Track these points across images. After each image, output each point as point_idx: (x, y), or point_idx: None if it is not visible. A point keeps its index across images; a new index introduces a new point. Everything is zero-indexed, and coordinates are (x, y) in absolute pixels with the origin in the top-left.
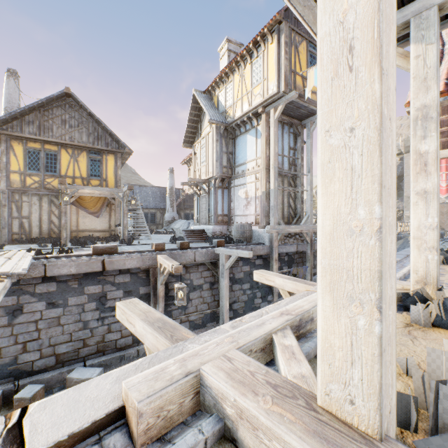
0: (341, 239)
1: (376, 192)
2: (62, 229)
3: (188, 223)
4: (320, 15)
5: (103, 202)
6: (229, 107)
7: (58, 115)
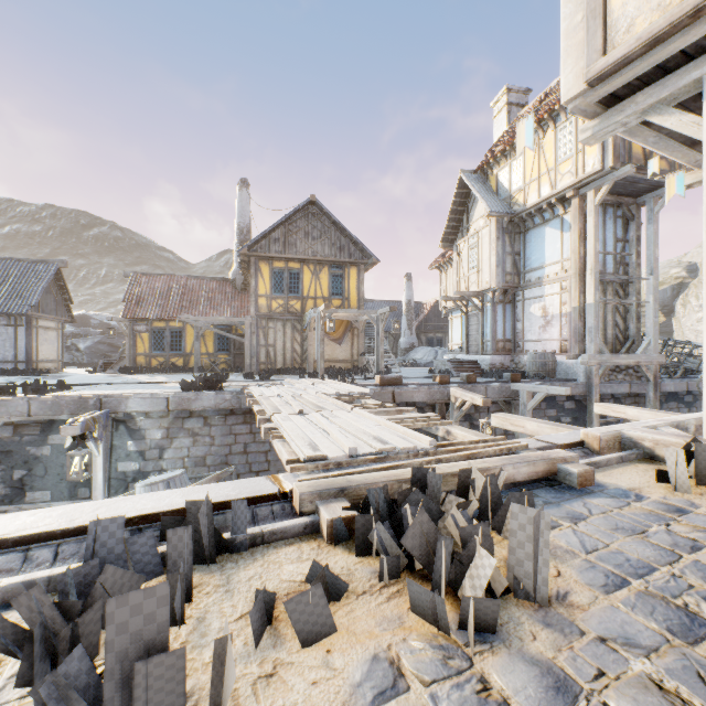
0: None
1: None
2: (320, 359)
3: (435, 352)
4: (705, 250)
5: (345, 326)
6: (516, 191)
7: (301, 228)
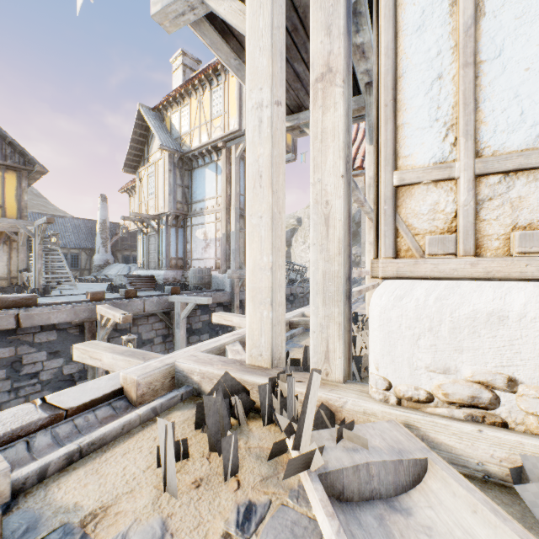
0: (257, 272)
1: (270, 250)
2: None
3: (129, 268)
4: (248, 151)
5: None
6: (185, 134)
7: None
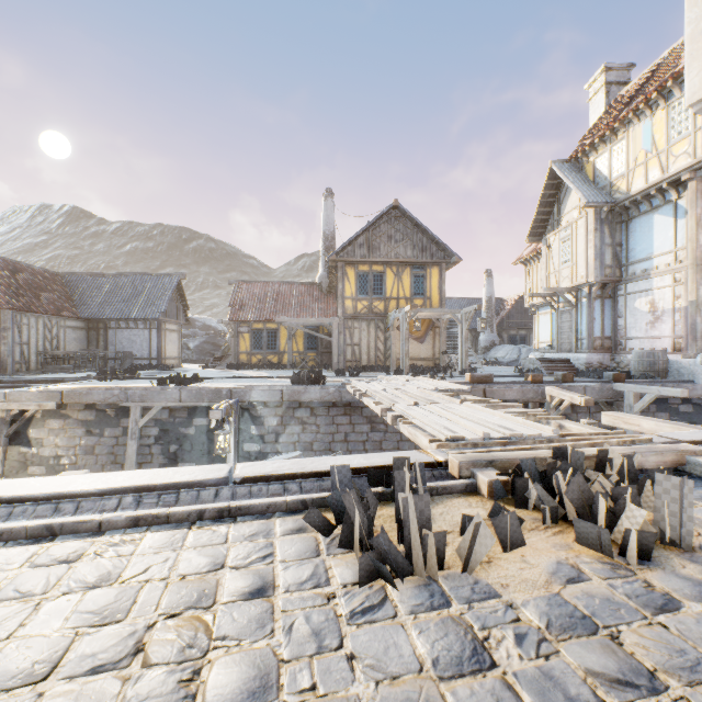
0: None
1: None
2: (405, 357)
3: (518, 350)
4: None
5: (427, 325)
6: (617, 178)
7: (384, 232)
